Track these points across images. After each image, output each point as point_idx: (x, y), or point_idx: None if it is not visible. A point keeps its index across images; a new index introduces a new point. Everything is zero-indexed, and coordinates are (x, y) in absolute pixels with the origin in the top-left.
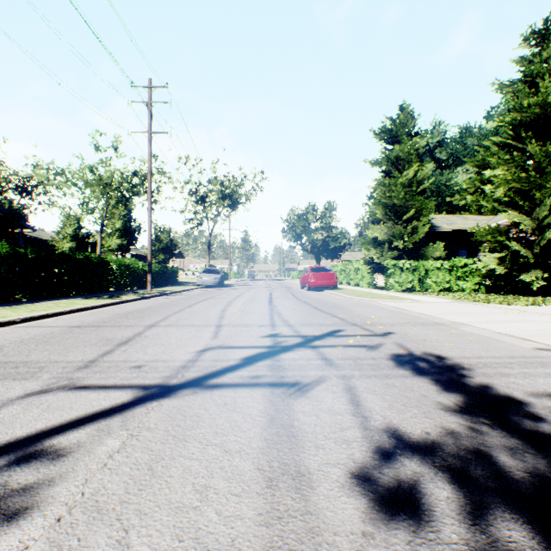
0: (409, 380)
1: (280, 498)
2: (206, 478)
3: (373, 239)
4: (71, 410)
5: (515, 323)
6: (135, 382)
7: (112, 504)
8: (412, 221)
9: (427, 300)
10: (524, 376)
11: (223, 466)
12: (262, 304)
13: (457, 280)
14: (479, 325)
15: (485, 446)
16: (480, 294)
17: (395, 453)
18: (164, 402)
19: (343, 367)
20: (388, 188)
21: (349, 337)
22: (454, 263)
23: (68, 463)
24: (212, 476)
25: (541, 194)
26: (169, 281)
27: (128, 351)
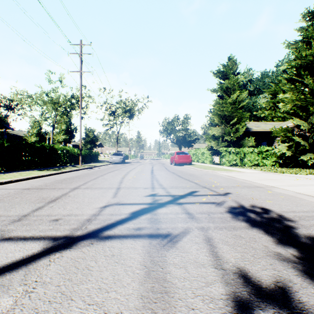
0: (250, 231)
1: None
2: None
3: (212, 135)
4: None
5: (306, 186)
6: (49, 234)
7: None
8: (236, 125)
9: (246, 171)
10: None
11: None
12: (147, 174)
13: (262, 159)
14: (284, 188)
15: None
16: (276, 167)
17: None
18: (64, 253)
19: (201, 220)
20: (221, 105)
21: (202, 196)
22: (260, 149)
23: None
24: None
25: (313, 108)
26: (93, 160)
27: (53, 207)
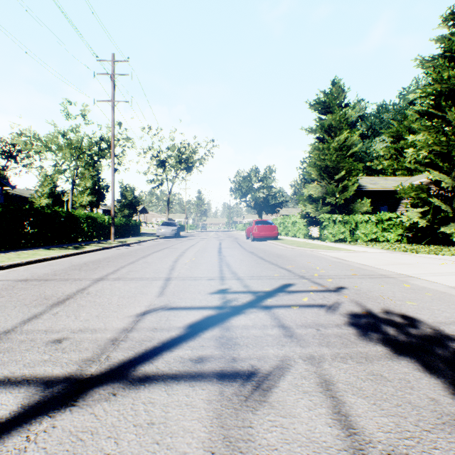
0: (397, 365)
1: None
2: None
3: (308, 196)
4: None
5: None
6: (39, 372)
7: None
8: (343, 181)
9: (361, 250)
10: None
11: None
12: (212, 254)
13: (382, 231)
14: (428, 278)
15: None
16: (404, 244)
17: None
18: (59, 419)
19: (306, 340)
20: (322, 152)
21: (301, 293)
22: (379, 216)
23: None
24: None
25: None
26: (132, 233)
27: (58, 315)
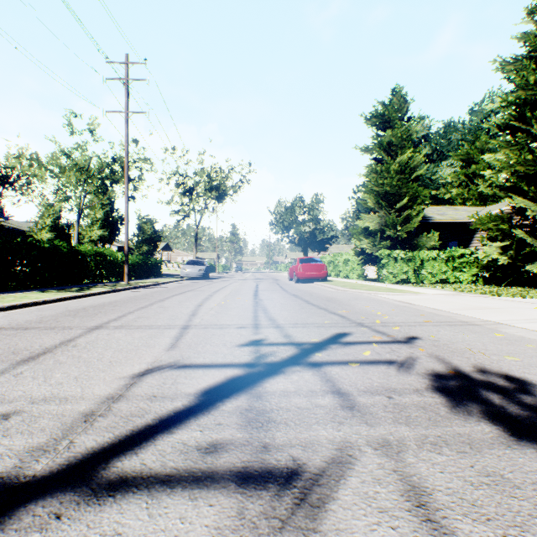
0: (522, 456)
1: None
2: None
3: (364, 229)
4: None
5: None
6: None
7: None
8: (405, 210)
9: (430, 292)
10: None
11: None
12: (246, 297)
13: (454, 271)
14: (523, 326)
15: None
16: (480, 285)
17: None
18: None
19: (374, 414)
20: (380, 175)
21: (361, 345)
22: (450, 253)
23: None
24: None
25: None
26: (151, 273)
27: (21, 376)
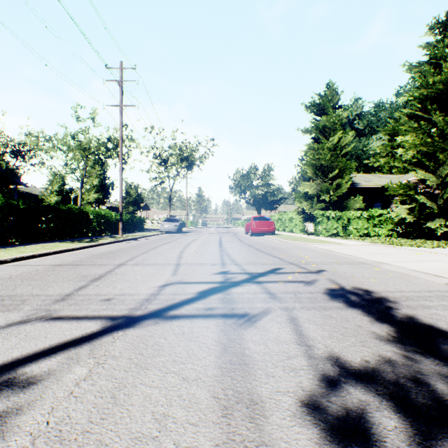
0: (344, 311)
1: (235, 427)
2: (165, 406)
3: (304, 194)
4: (46, 339)
5: (427, 262)
6: (104, 313)
7: (74, 435)
8: (337, 179)
9: (350, 243)
10: (444, 308)
11: (181, 394)
12: (213, 246)
13: (374, 227)
14: (397, 264)
15: (422, 374)
16: (393, 238)
17: (340, 381)
18: (128, 332)
19: (285, 300)
20: (317, 151)
21: (288, 274)
22: (371, 213)
23: (37, 391)
24: (170, 404)
25: (444, 156)
26: (137, 228)
27: (100, 286)
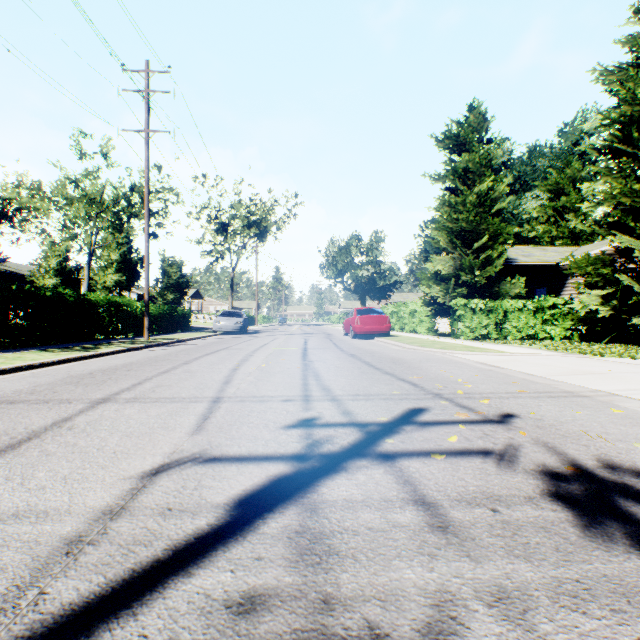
0: None
1: None
2: None
3: (434, 274)
4: None
5: None
6: None
7: None
8: (484, 251)
9: (518, 351)
10: None
11: None
12: (292, 358)
13: (543, 324)
14: None
15: None
16: (576, 342)
17: None
18: None
19: (478, 540)
20: (454, 208)
21: (443, 426)
22: (539, 303)
23: None
24: None
25: None
26: (178, 327)
27: None
